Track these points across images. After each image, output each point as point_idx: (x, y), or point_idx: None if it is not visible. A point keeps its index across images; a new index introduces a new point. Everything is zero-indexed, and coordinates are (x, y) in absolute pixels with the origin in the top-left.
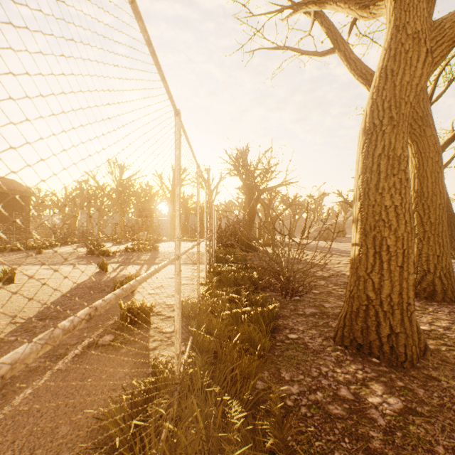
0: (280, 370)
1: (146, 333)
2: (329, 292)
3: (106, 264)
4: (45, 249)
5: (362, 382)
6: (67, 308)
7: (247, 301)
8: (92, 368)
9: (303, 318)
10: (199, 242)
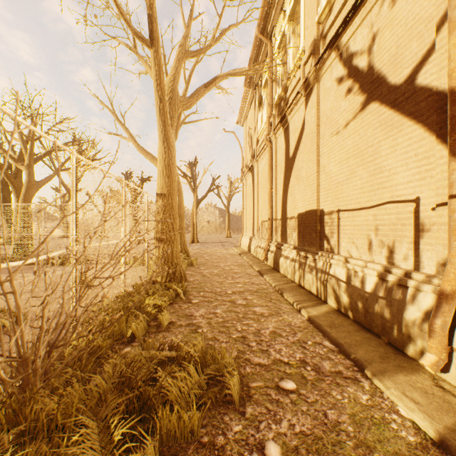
0: None
1: None
2: None
3: None
4: None
5: None
6: None
7: None
8: None
9: None
10: None
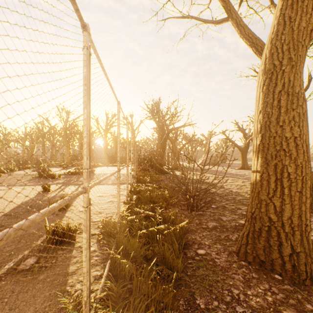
0: (194, 294)
1: (68, 253)
2: (224, 206)
3: (49, 185)
4: (5, 173)
5: (274, 307)
6: (2, 228)
7: (160, 218)
8: (0, 304)
9: (208, 232)
10: (119, 169)
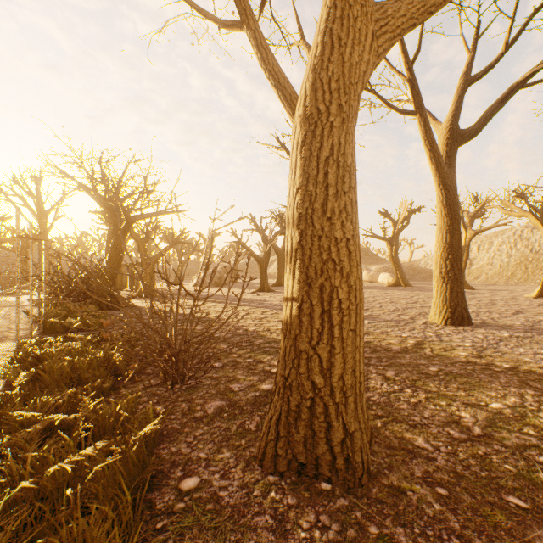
0: None
1: None
2: (235, 362)
3: None
4: None
5: None
6: None
7: (91, 424)
8: None
9: (206, 427)
10: None
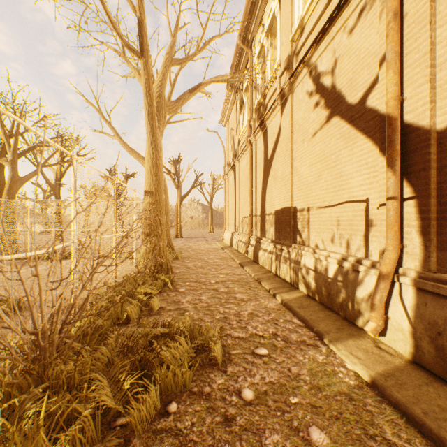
0: None
1: None
2: None
3: None
4: None
5: None
6: None
7: None
8: None
9: None
10: None
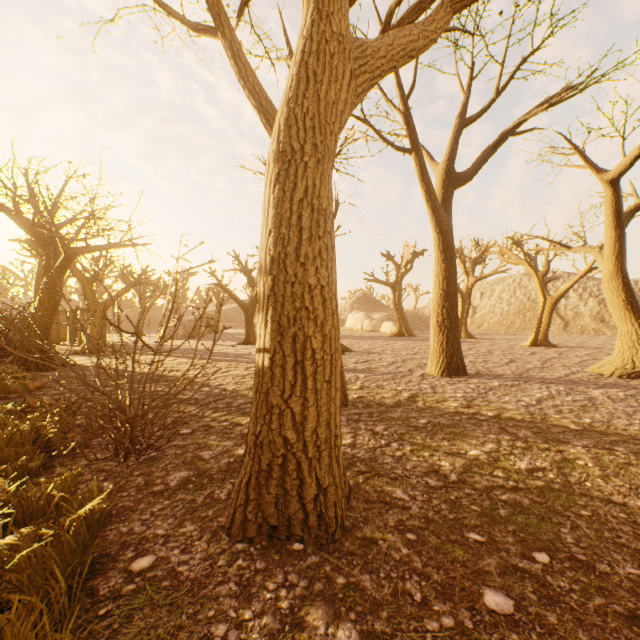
0: None
1: None
2: (208, 427)
3: None
4: None
5: (292, 620)
6: None
7: (13, 509)
8: None
9: (167, 501)
10: None
